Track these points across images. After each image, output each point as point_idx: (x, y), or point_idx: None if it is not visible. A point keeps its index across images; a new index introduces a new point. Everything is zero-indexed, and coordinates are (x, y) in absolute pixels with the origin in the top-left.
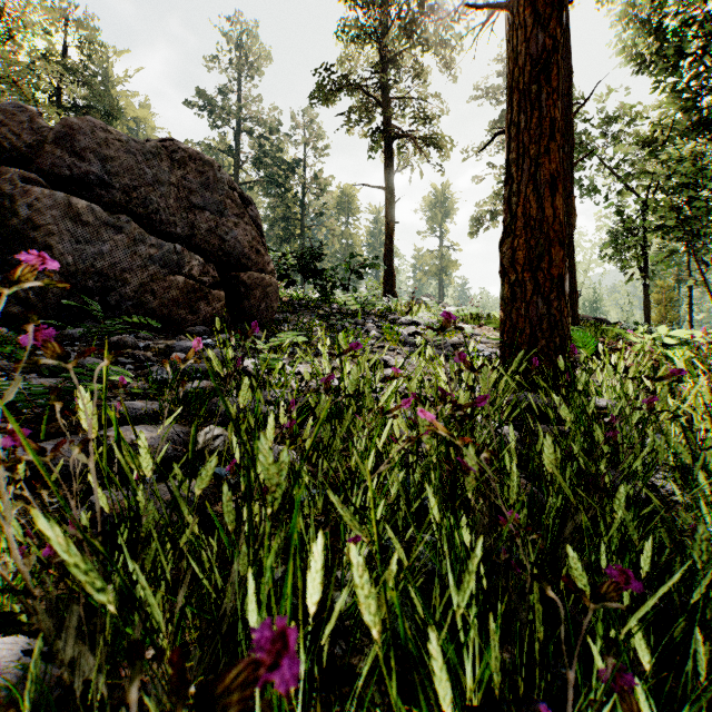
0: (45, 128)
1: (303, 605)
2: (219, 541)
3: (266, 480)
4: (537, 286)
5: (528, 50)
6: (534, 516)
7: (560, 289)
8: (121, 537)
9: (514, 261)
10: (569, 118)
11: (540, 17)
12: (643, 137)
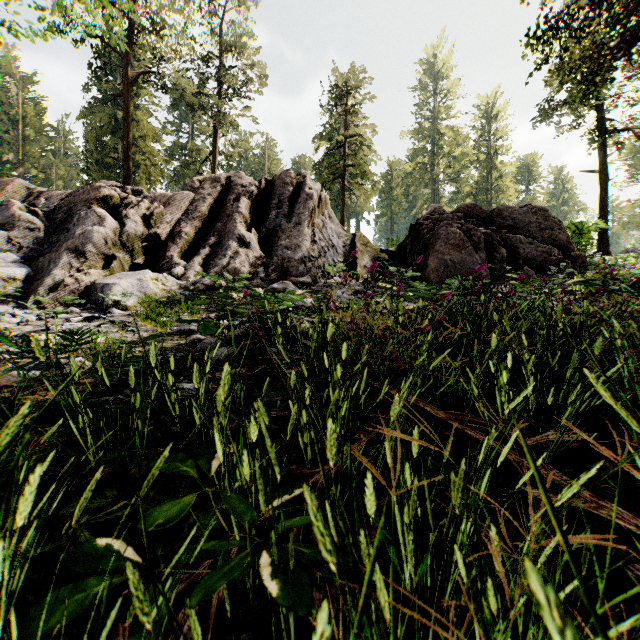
0: (486, 211)
1: None
2: None
3: None
4: None
5: None
6: None
7: None
8: None
9: None
10: None
11: None
12: None
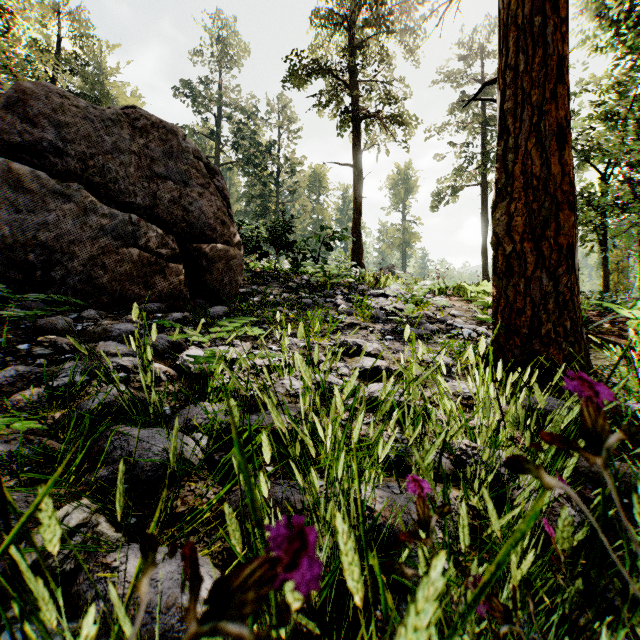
0: None
1: None
2: None
3: None
4: (541, 258)
5: None
6: None
7: (569, 262)
8: None
9: (510, 229)
10: None
11: None
12: (603, 113)
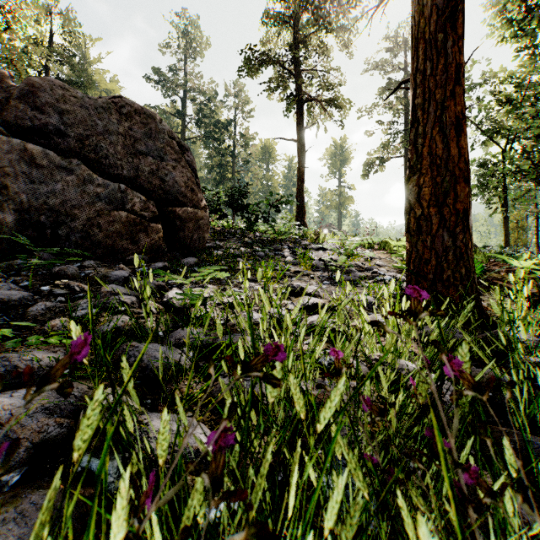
0: (12, 87)
1: None
2: None
3: None
4: (443, 220)
5: (434, 2)
6: None
7: (465, 223)
8: None
9: (420, 197)
10: None
11: None
12: (504, 98)
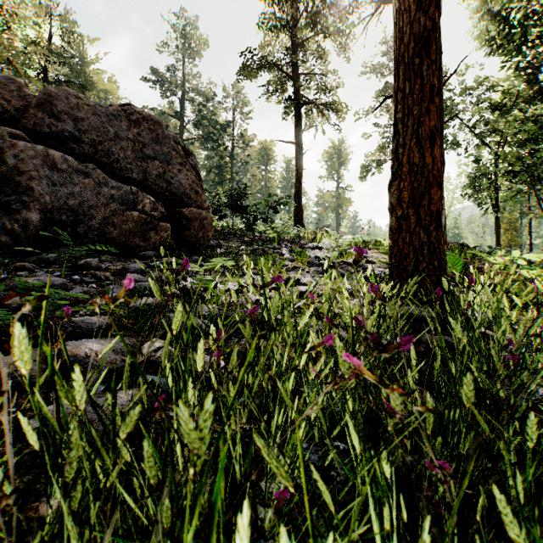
0: (29, 95)
1: (229, 522)
2: (156, 450)
3: (187, 442)
4: (419, 219)
5: (412, 31)
6: (447, 443)
7: (437, 222)
8: (51, 474)
9: (400, 200)
10: (439, 88)
11: (421, 4)
12: (495, 103)
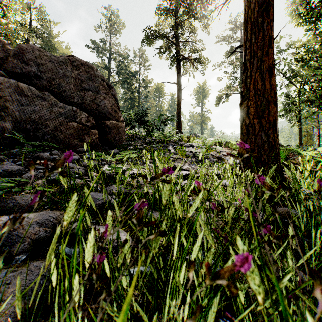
0: (9, 50)
1: None
2: None
3: None
4: (261, 126)
5: (256, 0)
6: None
7: (274, 128)
8: None
9: (248, 113)
10: None
11: None
12: (299, 58)
